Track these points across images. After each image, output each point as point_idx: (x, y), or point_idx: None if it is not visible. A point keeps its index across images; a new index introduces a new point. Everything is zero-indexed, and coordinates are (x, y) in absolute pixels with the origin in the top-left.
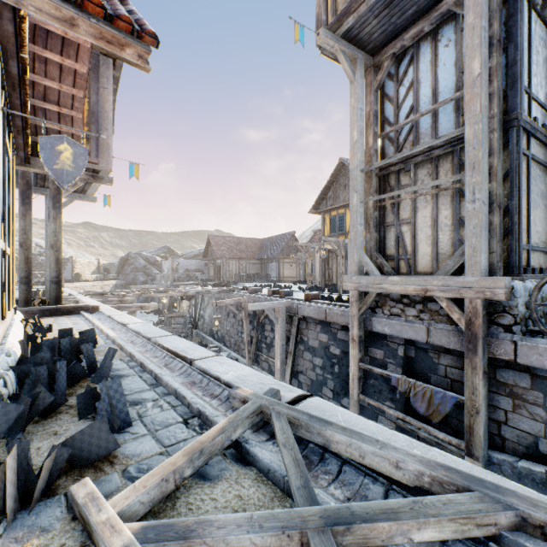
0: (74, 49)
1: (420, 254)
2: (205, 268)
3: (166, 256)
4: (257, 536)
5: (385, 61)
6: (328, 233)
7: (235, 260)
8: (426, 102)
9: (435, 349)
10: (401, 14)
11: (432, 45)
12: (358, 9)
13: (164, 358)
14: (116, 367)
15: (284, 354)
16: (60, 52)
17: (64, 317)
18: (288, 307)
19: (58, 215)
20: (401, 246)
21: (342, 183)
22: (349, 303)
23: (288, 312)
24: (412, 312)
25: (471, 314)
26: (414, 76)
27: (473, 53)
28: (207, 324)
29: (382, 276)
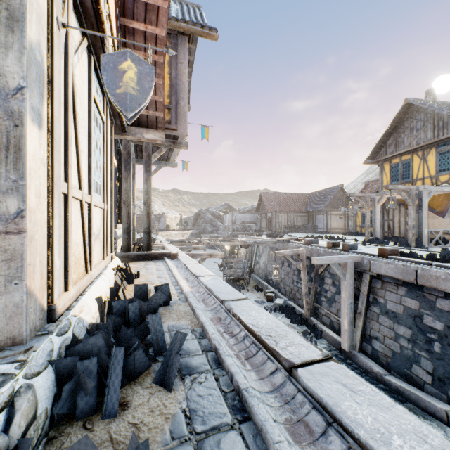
0: (155, 14)
1: None
2: (257, 221)
3: (226, 211)
4: None
5: None
6: (388, 183)
7: (283, 213)
8: None
9: None
10: None
11: None
12: None
13: (243, 340)
14: (186, 347)
15: (352, 313)
16: (143, 20)
17: (152, 262)
18: (355, 262)
19: (148, 177)
20: None
21: (407, 126)
22: None
23: (355, 267)
24: None
25: None
26: None
27: None
28: (262, 270)
29: None
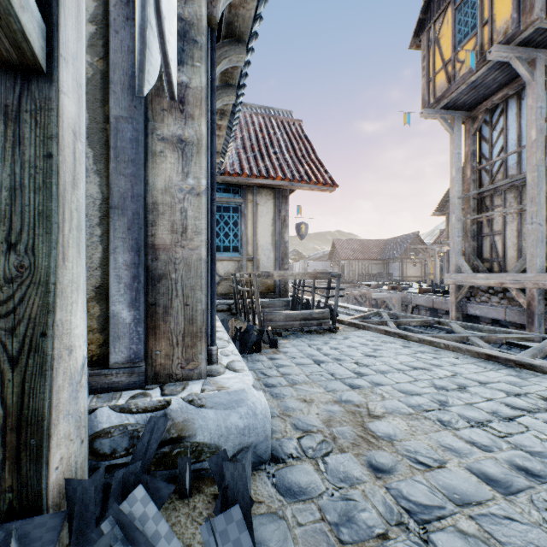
0: None
1: (508, 257)
2: (330, 269)
3: (295, 258)
4: (376, 321)
5: (480, 114)
6: None
7: (357, 261)
8: (512, 144)
9: (513, 325)
10: (486, 89)
11: (516, 102)
12: (450, 96)
13: None
14: None
15: None
16: None
17: None
18: (403, 298)
19: None
20: (494, 251)
21: None
22: (449, 294)
23: (403, 302)
24: (495, 299)
25: (530, 299)
26: (503, 124)
27: (531, 125)
28: None
29: (472, 274)
